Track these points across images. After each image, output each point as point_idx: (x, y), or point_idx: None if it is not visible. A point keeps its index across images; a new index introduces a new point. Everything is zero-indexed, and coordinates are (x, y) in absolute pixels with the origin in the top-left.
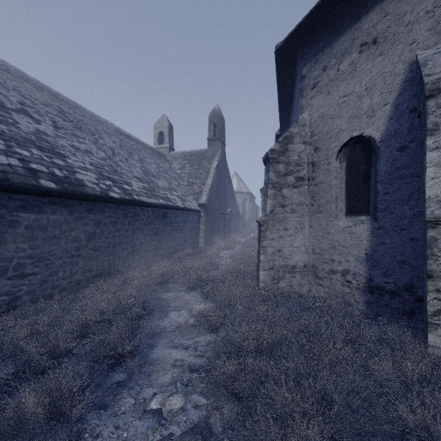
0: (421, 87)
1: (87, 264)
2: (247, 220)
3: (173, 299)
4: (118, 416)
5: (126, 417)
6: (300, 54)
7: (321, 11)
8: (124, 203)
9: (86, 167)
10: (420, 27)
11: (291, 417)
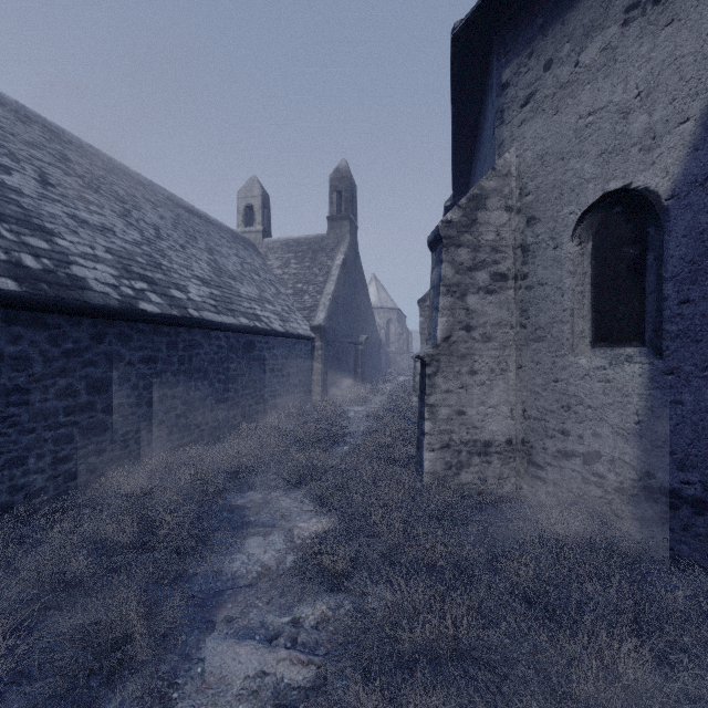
0: None
1: (91, 441)
2: (393, 354)
3: (259, 507)
4: None
5: None
6: (497, 43)
7: None
8: (169, 323)
9: (96, 256)
10: None
11: None
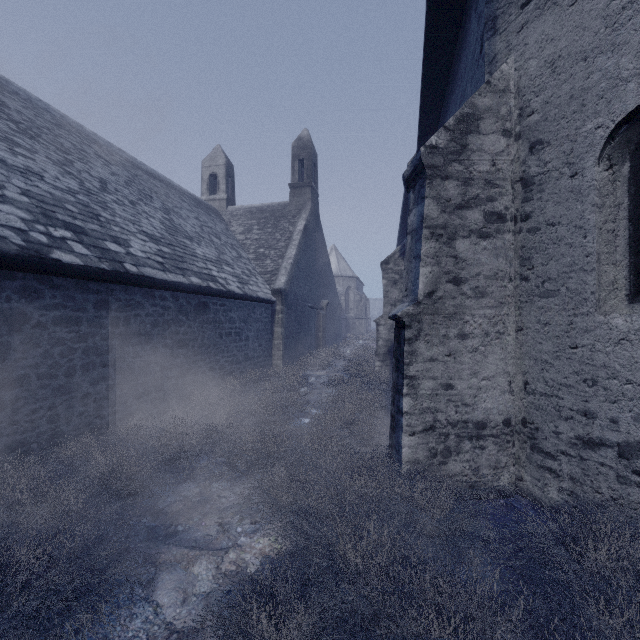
0: None
1: None
2: (352, 320)
3: (192, 508)
4: None
5: None
6: None
7: None
8: (96, 278)
9: (4, 196)
10: None
11: None
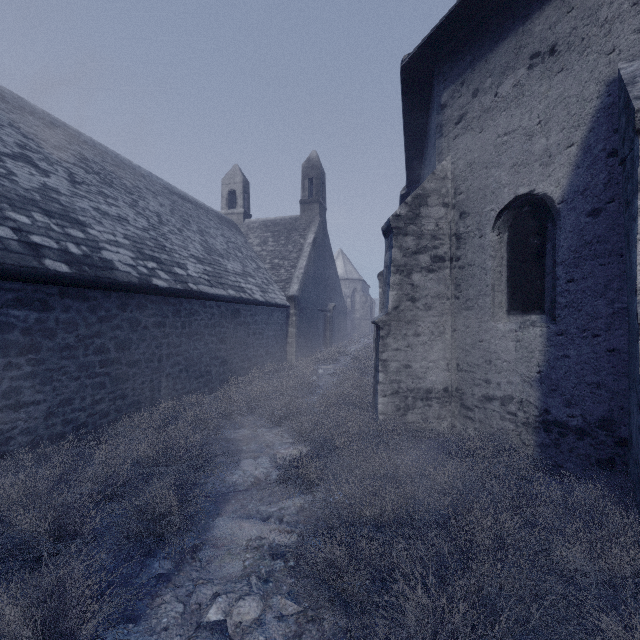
0: (627, 117)
1: (118, 388)
2: (358, 320)
3: (248, 439)
4: (157, 634)
5: (169, 636)
6: (437, 72)
7: (470, 6)
8: (175, 295)
9: (118, 242)
10: (624, 26)
11: (431, 639)
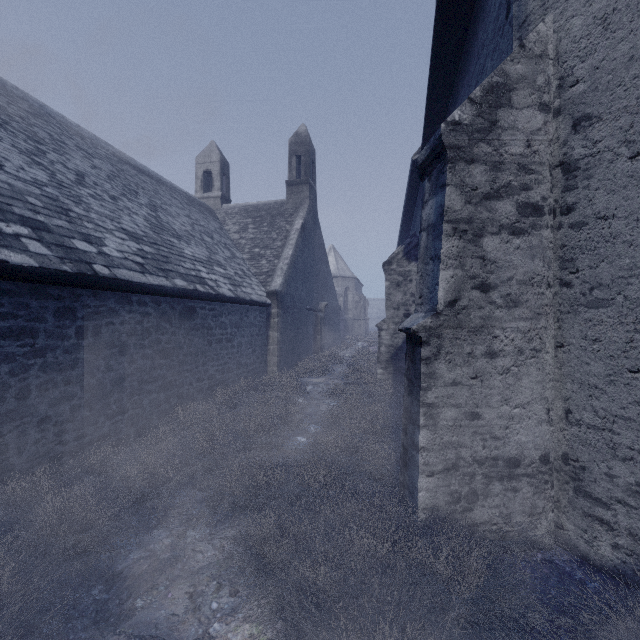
0: None
1: None
2: (351, 321)
3: (159, 570)
4: None
5: None
6: None
7: None
8: (56, 282)
9: None
10: None
11: None
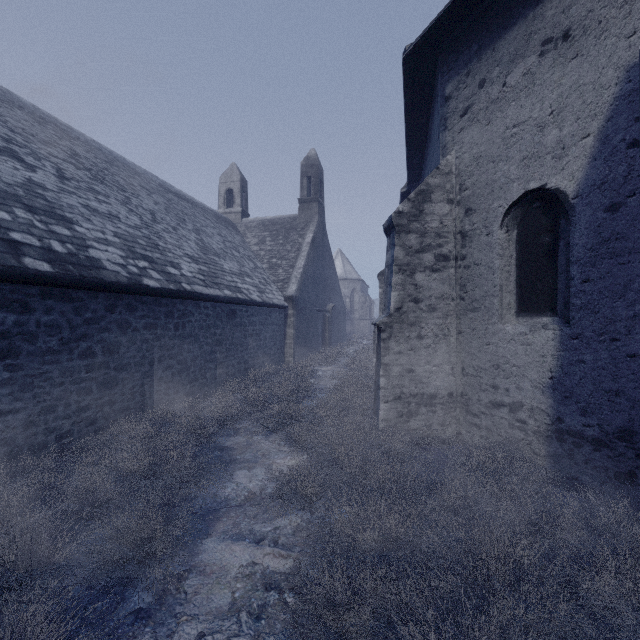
0: None
1: (105, 393)
2: (357, 320)
3: (243, 448)
4: None
5: None
6: (441, 62)
7: None
8: (167, 296)
9: (107, 240)
10: None
11: None
